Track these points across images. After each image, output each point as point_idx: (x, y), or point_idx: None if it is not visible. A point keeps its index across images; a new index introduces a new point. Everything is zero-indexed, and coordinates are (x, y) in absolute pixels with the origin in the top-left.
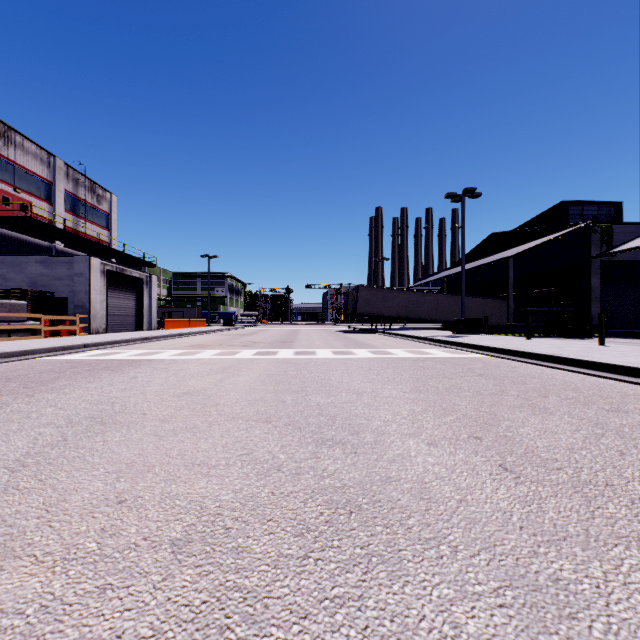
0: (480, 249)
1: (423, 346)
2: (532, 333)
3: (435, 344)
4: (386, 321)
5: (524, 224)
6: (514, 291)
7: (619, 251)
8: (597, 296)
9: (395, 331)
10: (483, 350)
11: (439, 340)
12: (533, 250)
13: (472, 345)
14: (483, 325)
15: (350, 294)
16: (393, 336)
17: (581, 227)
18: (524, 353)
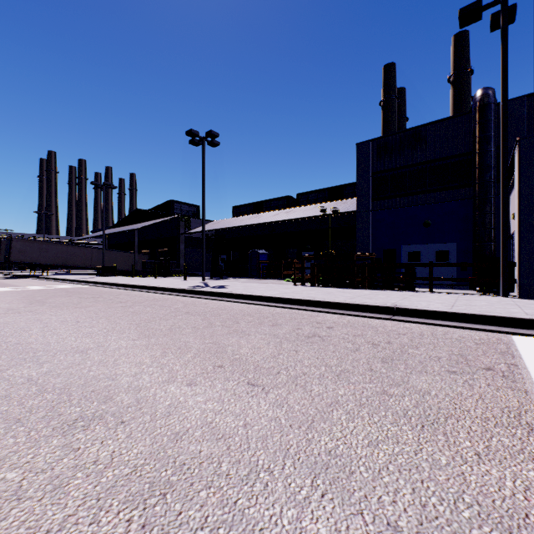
0: (130, 218)
1: (60, 284)
2: (148, 275)
3: (71, 282)
4: (44, 268)
5: (154, 207)
6: (149, 249)
7: (190, 233)
8: (183, 255)
9: (50, 276)
10: (93, 284)
11: (75, 280)
12: (158, 225)
13: (89, 281)
14: (128, 271)
15: (3, 243)
16: (45, 279)
17: (176, 217)
18: (107, 283)
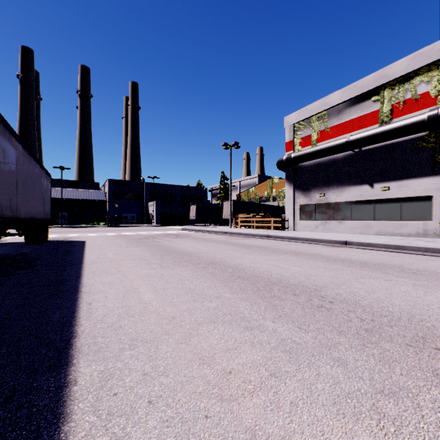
0: None
1: None
2: None
3: None
4: None
5: None
6: None
7: None
8: None
9: None
10: None
11: None
12: None
13: None
14: None
15: None
16: None
17: None
18: None
